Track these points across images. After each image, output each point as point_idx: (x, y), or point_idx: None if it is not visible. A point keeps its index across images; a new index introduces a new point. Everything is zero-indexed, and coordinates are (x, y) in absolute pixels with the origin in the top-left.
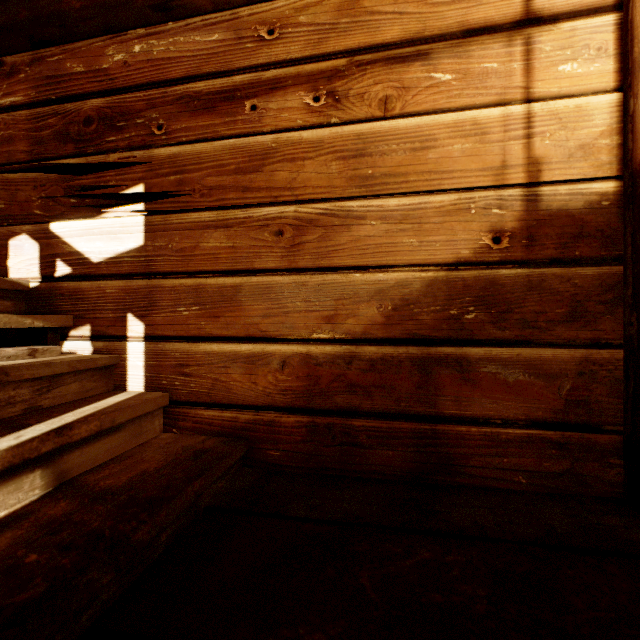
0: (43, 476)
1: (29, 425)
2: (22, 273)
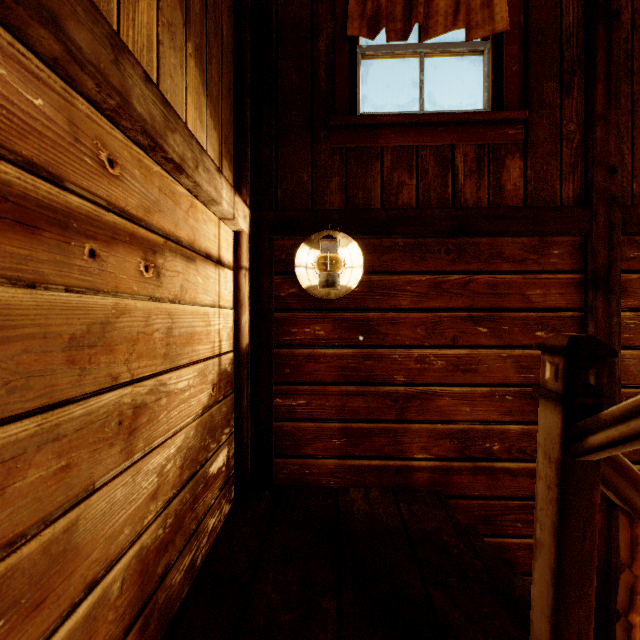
0: None
1: None
2: None
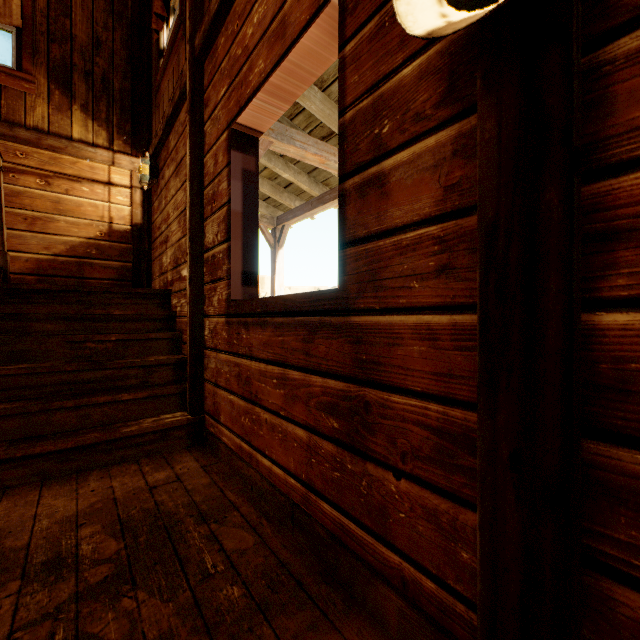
0: None
1: None
2: None
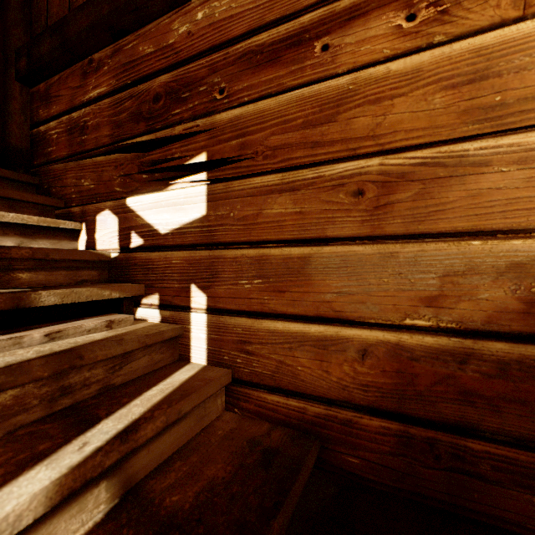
0: (108, 487)
1: (98, 419)
2: (105, 245)
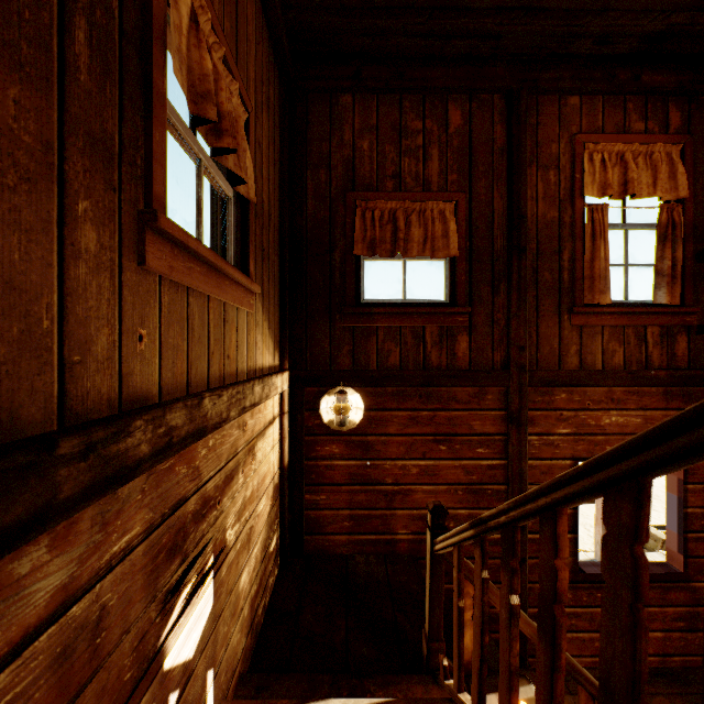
0: None
1: None
2: None
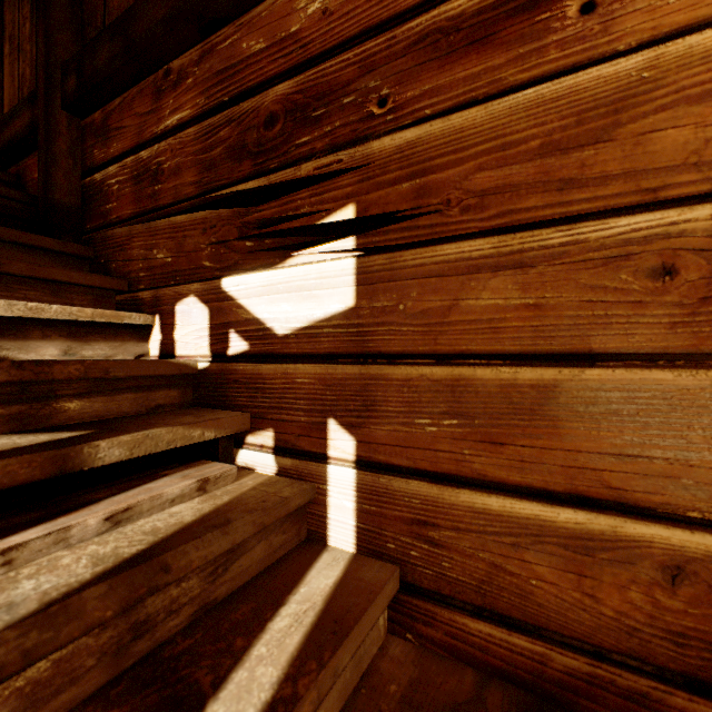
0: None
1: (199, 700)
2: (189, 349)
